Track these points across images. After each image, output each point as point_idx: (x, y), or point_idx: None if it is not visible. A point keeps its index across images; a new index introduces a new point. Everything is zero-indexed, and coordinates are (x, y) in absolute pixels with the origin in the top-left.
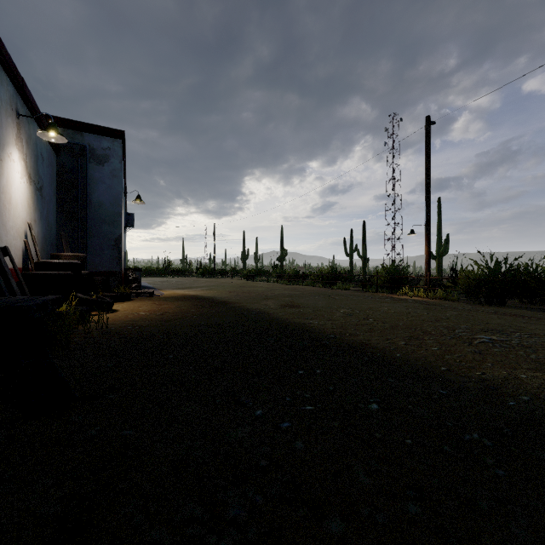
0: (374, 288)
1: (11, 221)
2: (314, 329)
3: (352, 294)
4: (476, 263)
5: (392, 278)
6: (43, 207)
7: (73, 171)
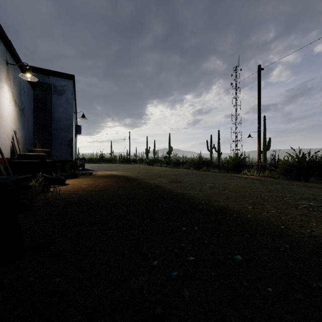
0: (225, 170)
1: (2, 129)
2: (191, 197)
3: (213, 174)
4: (290, 155)
5: (236, 164)
6: (24, 121)
7: (43, 99)
